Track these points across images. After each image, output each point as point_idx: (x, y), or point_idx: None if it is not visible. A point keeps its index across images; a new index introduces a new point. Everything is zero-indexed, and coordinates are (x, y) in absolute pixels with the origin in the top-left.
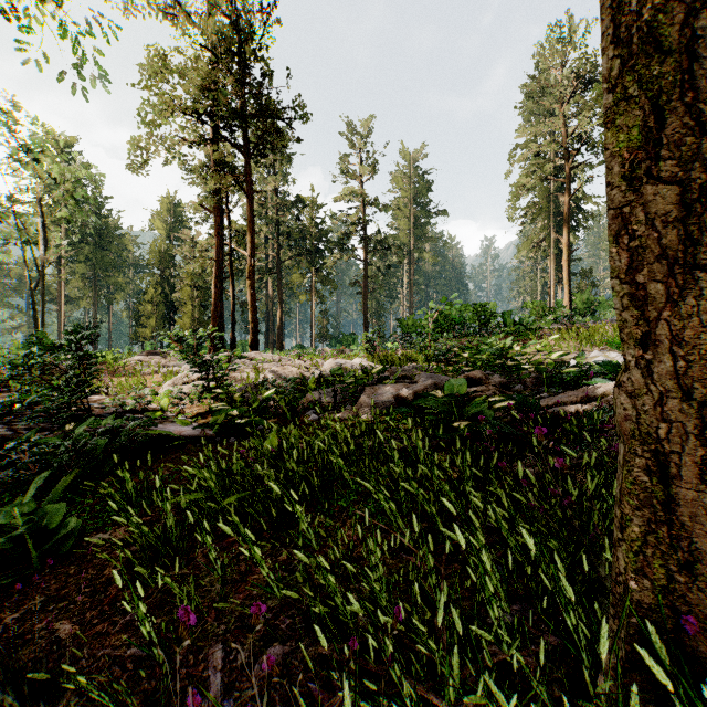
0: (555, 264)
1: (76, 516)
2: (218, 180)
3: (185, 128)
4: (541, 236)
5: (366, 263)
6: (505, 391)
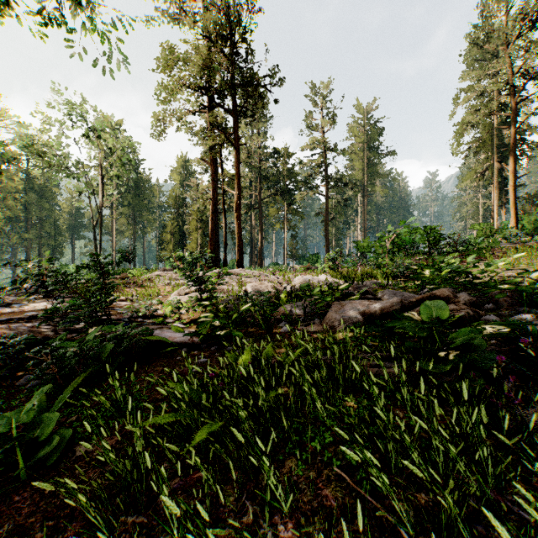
0: (498, 190)
1: (76, 417)
2: (213, 138)
3: (189, 100)
4: (484, 167)
5: (327, 197)
6: (477, 310)
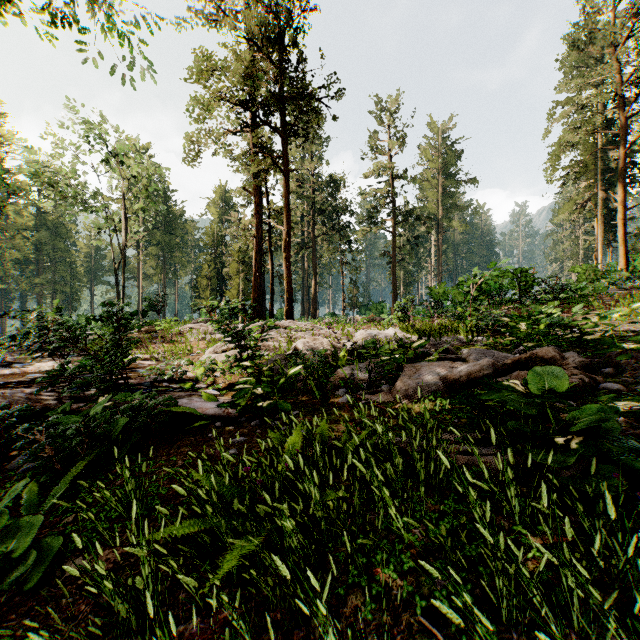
0: (602, 225)
1: (73, 517)
2: (257, 163)
3: (227, 117)
4: (586, 197)
5: (394, 234)
6: (593, 376)
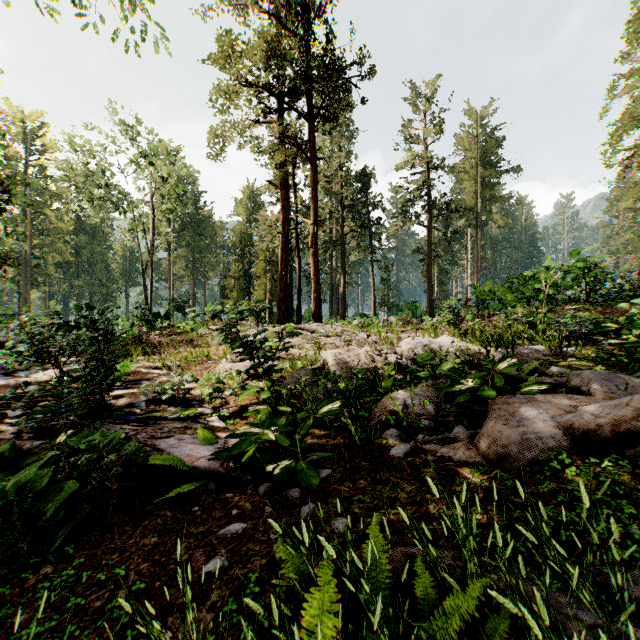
0: None
1: None
2: (282, 152)
3: (250, 102)
4: None
5: (430, 228)
6: None
